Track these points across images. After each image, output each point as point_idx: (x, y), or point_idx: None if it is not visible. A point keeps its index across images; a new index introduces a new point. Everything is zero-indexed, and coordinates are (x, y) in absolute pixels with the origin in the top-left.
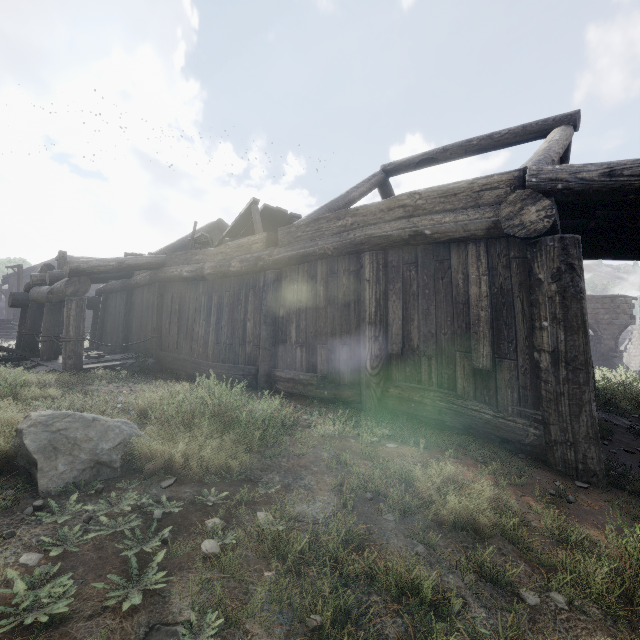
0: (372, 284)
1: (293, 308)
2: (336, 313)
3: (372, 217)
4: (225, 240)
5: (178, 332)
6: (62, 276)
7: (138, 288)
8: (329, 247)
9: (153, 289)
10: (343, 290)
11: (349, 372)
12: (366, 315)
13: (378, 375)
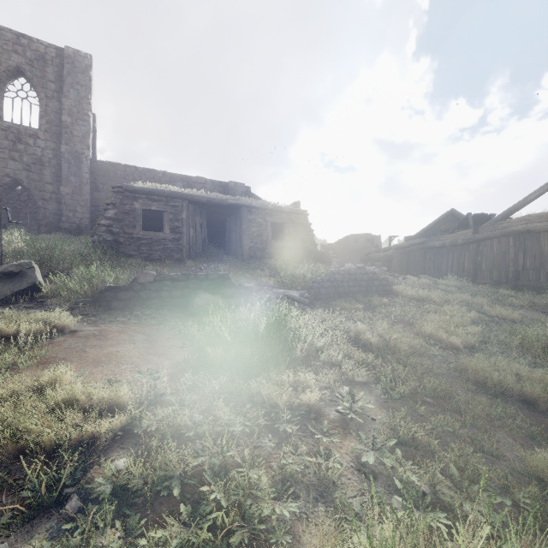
0: (512, 247)
1: (484, 257)
2: (500, 258)
3: (514, 223)
4: (455, 231)
5: (433, 269)
6: (386, 249)
7: (413, 252)
8: (497, 234)
9: (421, 252)
10: (503, 249)
11: (505, 278)
12: (510, 258)
13: (514, 278)
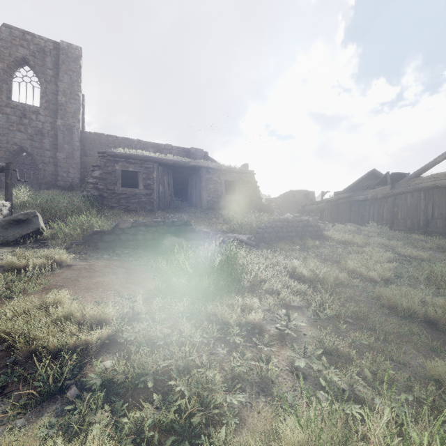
0: (423, 200)
1: (399, 208)
2: (413, 209)
3: (424, 180)
4: (375, 187)
5: (357, 218)
6: (319, 202)
7: (341, 204)
8: (411, 190)
9: (347, 204)
10: (415, 202)
11: (417, 226)
12: (421, 209)
13: (424, 225)
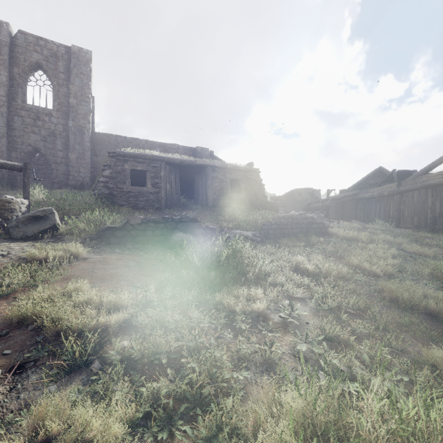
0: (430, 197)
1: (406, 206)
2: (420, 206)
3: (432, 178)
4: (382, 184)
5: (363, 216)
6: (324, 200)
7: (346, 202)
8: (418, 187)
9: (353, 202)
10: (422, 199)
11: (424, 223)
12: (428, 206)
13: (432, 223)
